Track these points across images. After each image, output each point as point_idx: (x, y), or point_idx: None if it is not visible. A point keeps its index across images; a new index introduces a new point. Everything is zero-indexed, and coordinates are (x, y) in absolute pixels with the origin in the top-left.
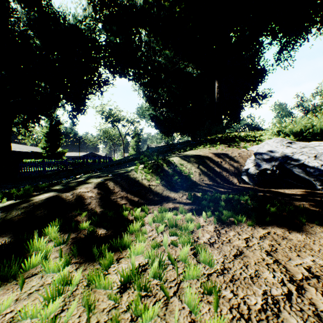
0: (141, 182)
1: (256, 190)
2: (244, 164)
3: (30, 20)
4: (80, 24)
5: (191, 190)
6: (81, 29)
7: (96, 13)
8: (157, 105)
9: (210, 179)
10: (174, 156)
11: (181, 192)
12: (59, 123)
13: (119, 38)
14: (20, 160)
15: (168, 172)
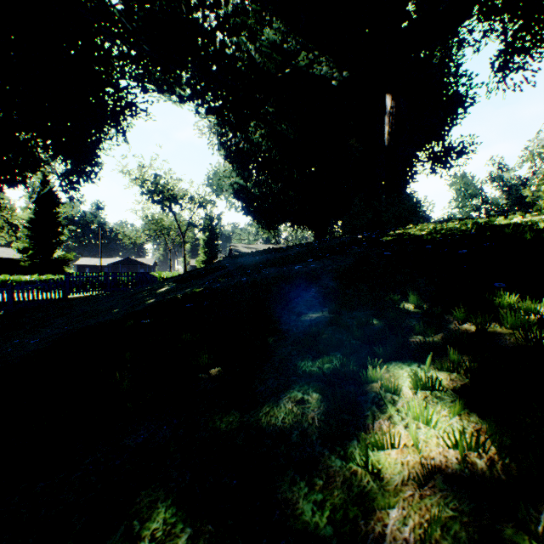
0: None
1: None
2: None
3: None
4: None
5: None
6: None
7: None
8: (247, 167)
9: None
10: None
11: None
12: (56, 203)
13: None
14: None
15: None
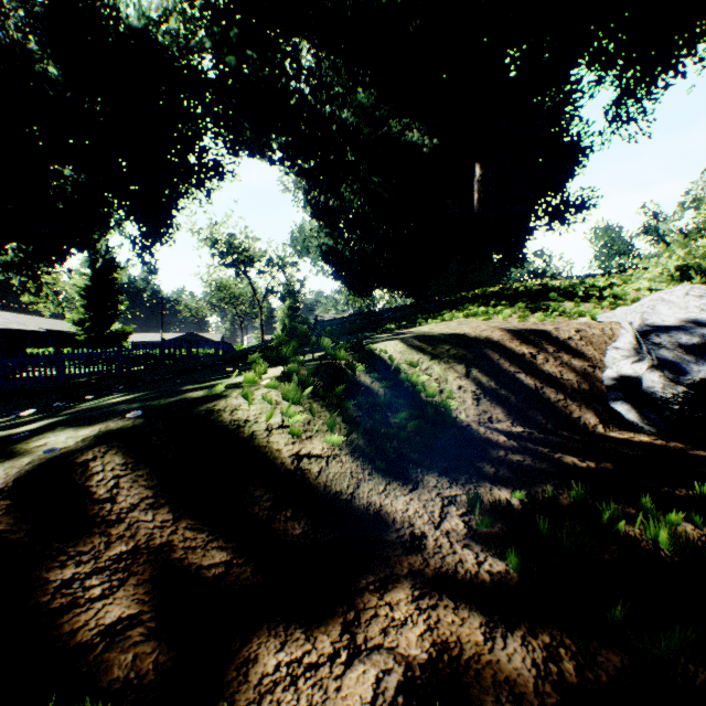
0: (261, 444)
1: (698, 459)
2: (601, 364)
3: (33, 17)
4: (155, 29)
5: (468, 472)
6: (155, 36)
7: (192, 3)
8: (337, 225)
9: (511, 414)
10: (388, 339)
11: (432, 485)
12: (114, 267)
13: (247, 58)
14: (20, 350)
15: (374, 392)
